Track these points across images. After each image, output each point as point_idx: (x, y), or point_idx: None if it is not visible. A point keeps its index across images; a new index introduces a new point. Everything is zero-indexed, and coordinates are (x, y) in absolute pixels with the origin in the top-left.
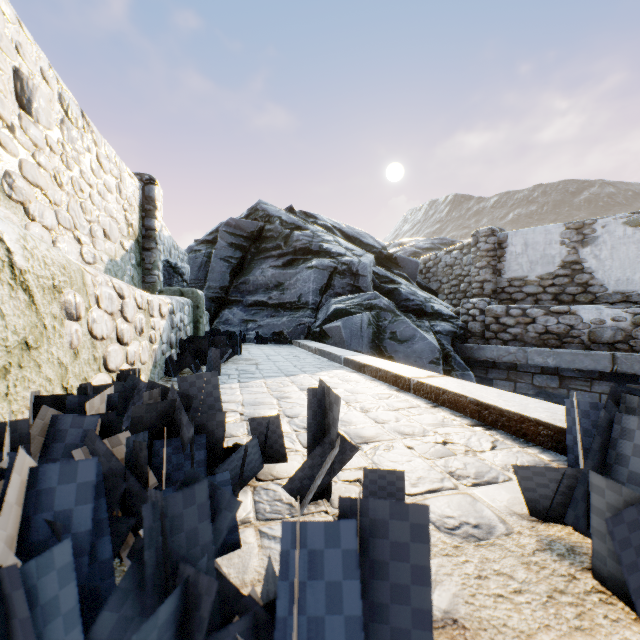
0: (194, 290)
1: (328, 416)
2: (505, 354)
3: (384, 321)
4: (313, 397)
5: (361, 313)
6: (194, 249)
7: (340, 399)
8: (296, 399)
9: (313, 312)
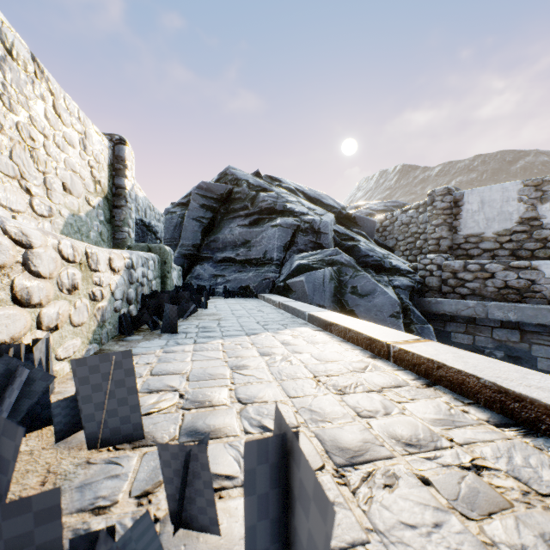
0: (161, 246)
1: (295, 515)
2: (464, 308)
3: (345, 276)
4: (259, 462)
5: (323, 268)
6: (170, 211)
7: (332, 511)
8: (254, 370)
9: (277, 267)
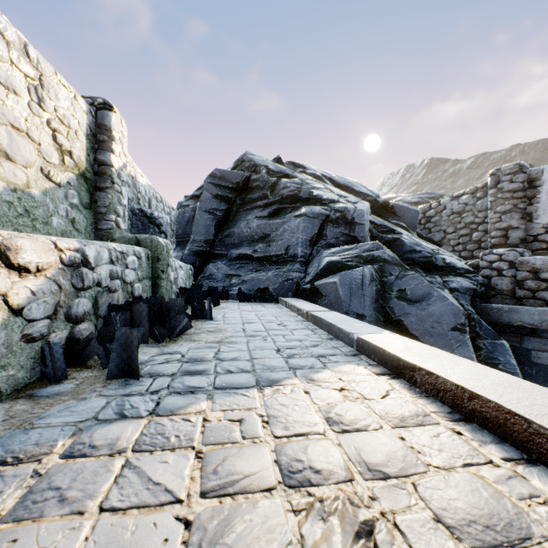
0: (154, 238)
1: None
2: None
3: (389, 276)
4: None
5: (360, 267)
6: (183, 204)
7: None
8: None
9: (302, 266)
